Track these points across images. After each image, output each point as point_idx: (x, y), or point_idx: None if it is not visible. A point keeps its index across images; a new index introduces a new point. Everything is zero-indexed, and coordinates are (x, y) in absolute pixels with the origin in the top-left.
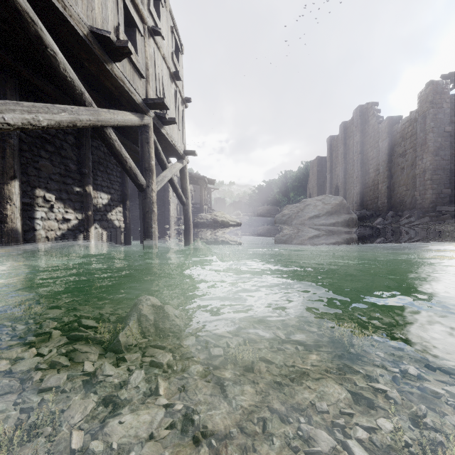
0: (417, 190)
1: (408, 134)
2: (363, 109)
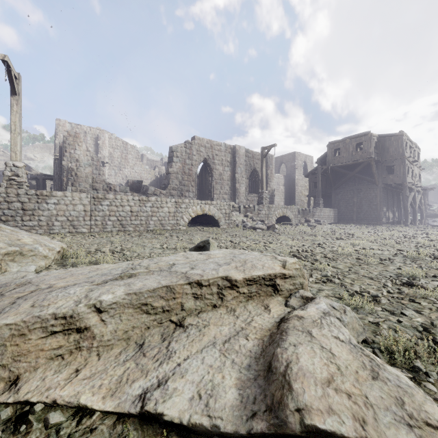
0: None
1: None
2: None
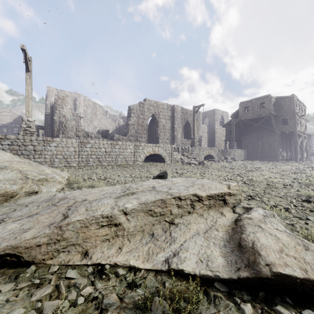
0: None
1: None
2: None
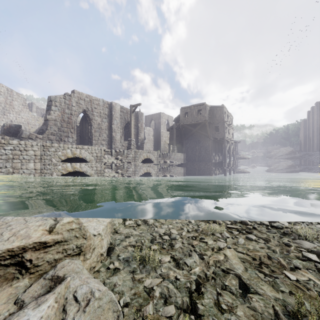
0: None
1: None
2: (318, 104)
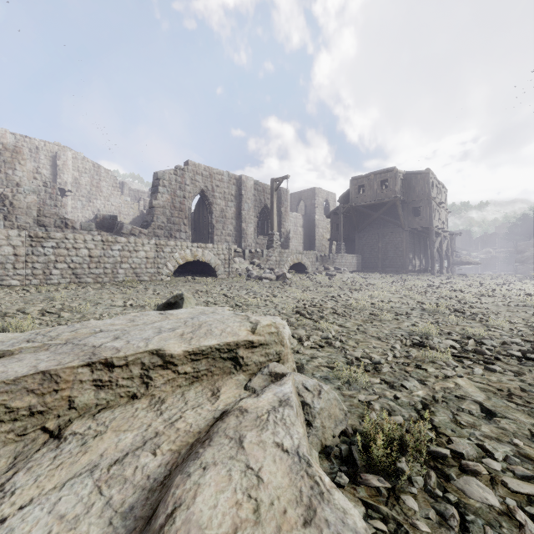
0: None
1: None
2: None
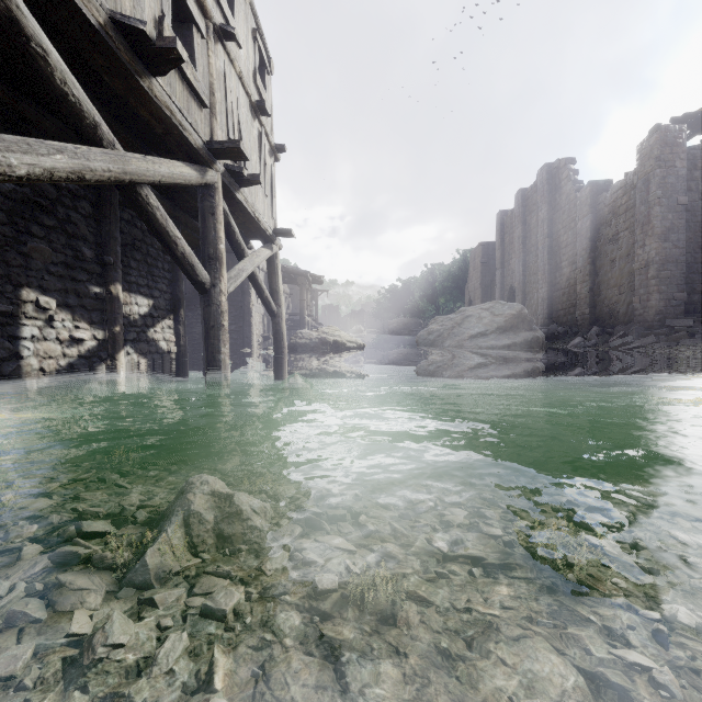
0: (636, 294)
1: (622, 208)
2: (552, 170)
